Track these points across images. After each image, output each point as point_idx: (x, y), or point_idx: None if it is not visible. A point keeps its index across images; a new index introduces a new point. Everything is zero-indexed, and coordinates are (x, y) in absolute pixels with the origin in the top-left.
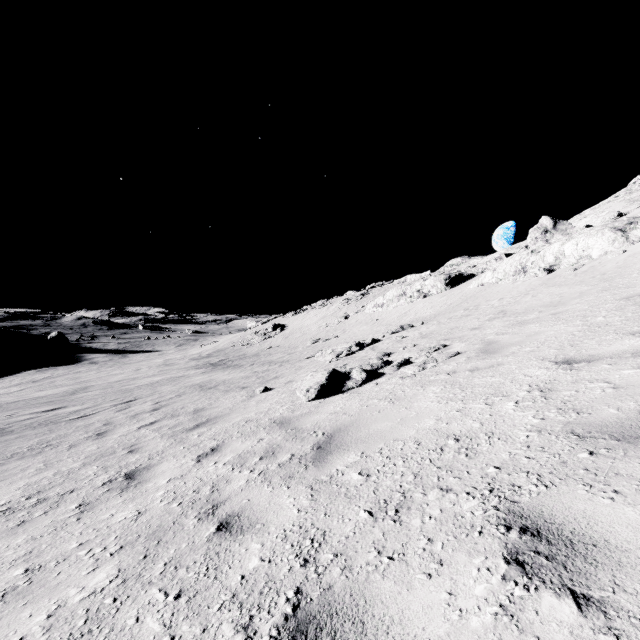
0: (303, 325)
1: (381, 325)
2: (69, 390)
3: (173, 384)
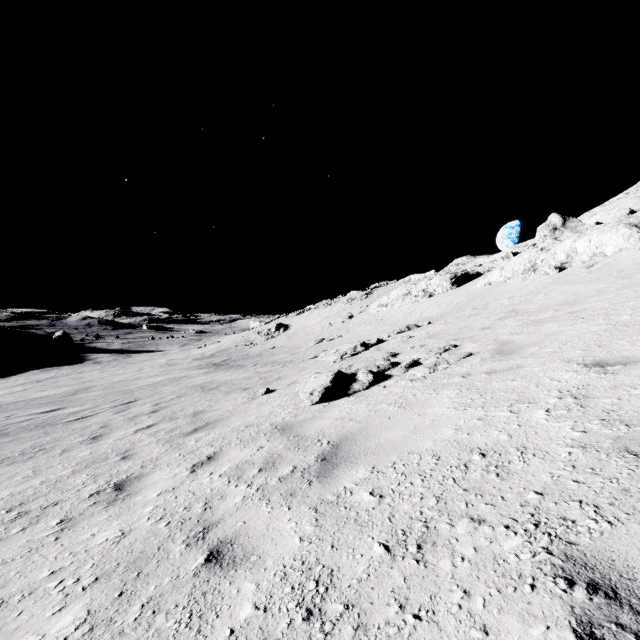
0: (306, 325)
1: (386, 325)
2: (70, 390)
3: (175, 385)
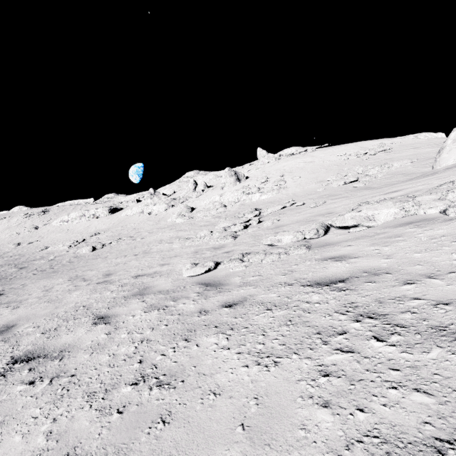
0: None
1: (75, 233)
2: None
3: None
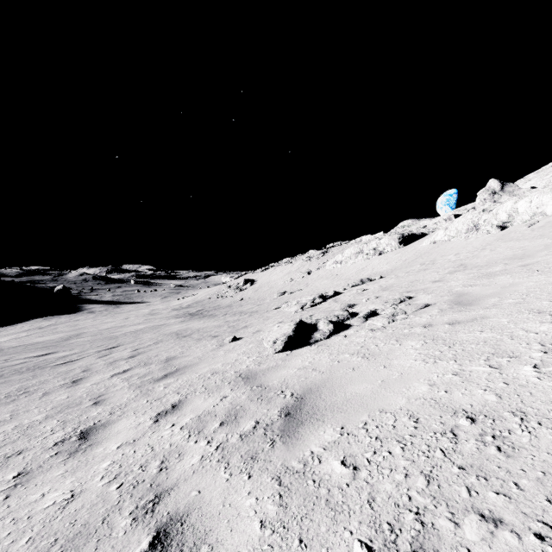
0: (270, 280)
1: (341, 279)
2: (64, 336)
3: (154, 332)
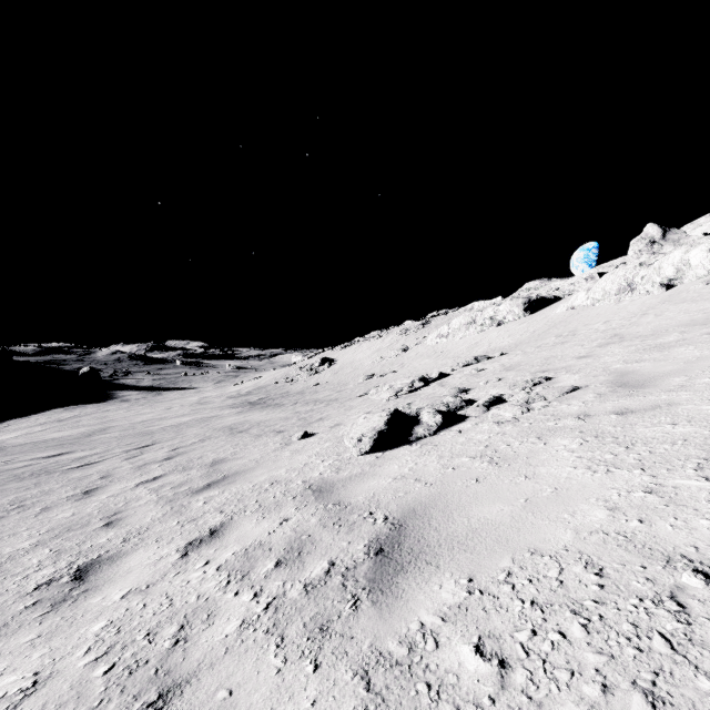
0: (355, 359)
1: (447, 358)
2: (87, 431)
3: (201, 426)
